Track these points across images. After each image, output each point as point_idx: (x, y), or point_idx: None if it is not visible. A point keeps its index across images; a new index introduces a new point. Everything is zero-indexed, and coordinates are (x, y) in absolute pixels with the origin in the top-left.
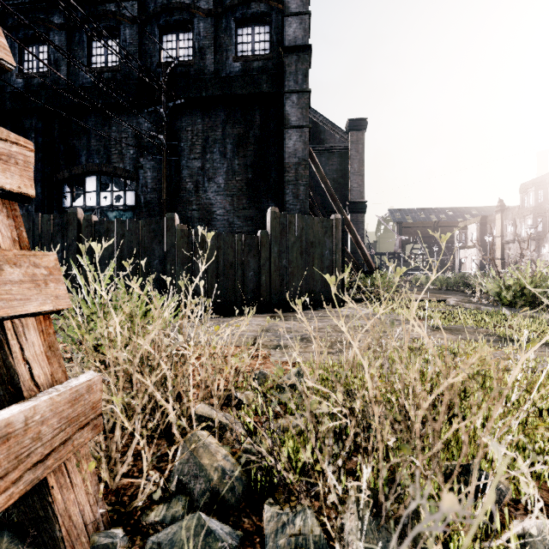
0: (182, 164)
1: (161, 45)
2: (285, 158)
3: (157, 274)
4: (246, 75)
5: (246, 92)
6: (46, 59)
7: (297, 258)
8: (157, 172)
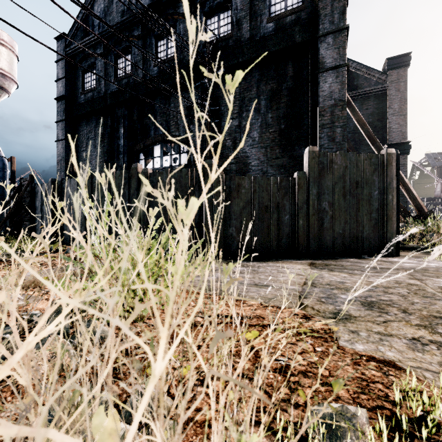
0: (222, 125)
1: (206, 28)
2: (319, 102)
3: (197, 218)
4: (279, 31)
5: (279, 47)
6: (130, 64)
7: (339, 200)
8: (203, 135)
